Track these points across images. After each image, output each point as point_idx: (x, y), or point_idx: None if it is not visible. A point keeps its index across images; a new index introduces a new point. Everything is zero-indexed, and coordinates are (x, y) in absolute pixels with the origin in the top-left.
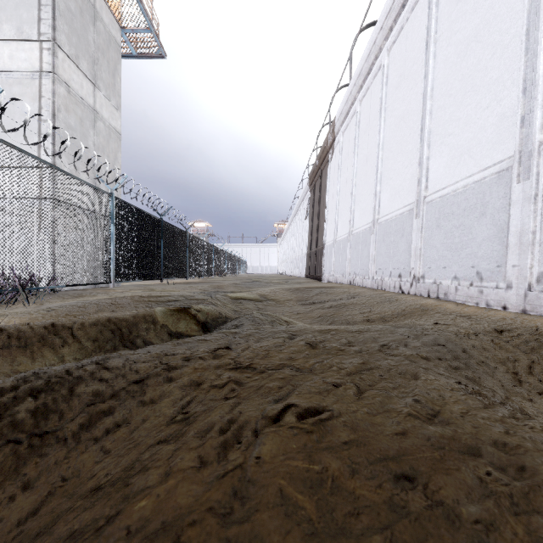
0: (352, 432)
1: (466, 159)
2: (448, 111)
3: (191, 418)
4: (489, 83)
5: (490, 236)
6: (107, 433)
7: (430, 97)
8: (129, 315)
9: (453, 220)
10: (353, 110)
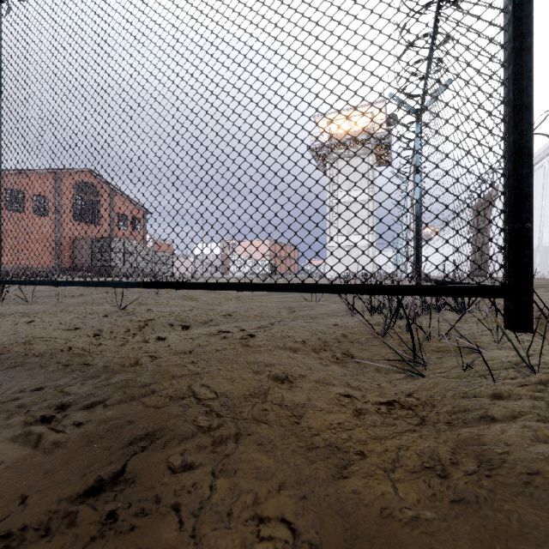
0: None
1: None
2: (548, 218)
3: None
4: None
5: None
6: None
7: (543, 210)
8: None
9: (548, 254)
10: None
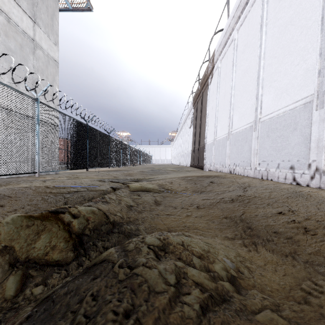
0: None
1: None
2: None
3: None
4: None
5: None
6: None
7: None
8: None
9: None
10: (230, 40)
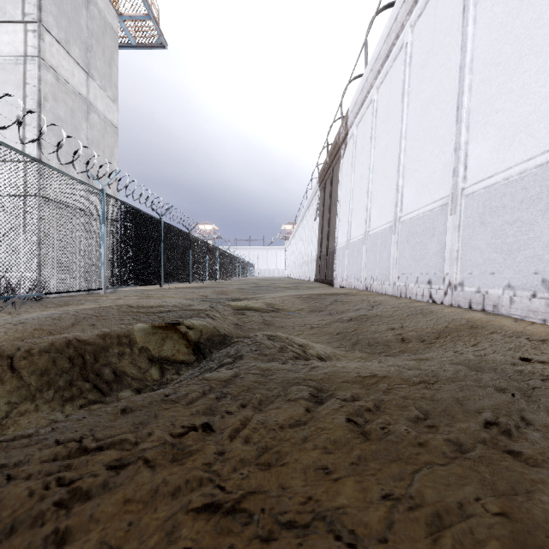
0: None
1: (522, 138)
2: (495, 83)
3: None
4: None
5: None
6: None
7: (469, 69)
8: (98, 336)
9: (505, 215)
10: (369, 99)
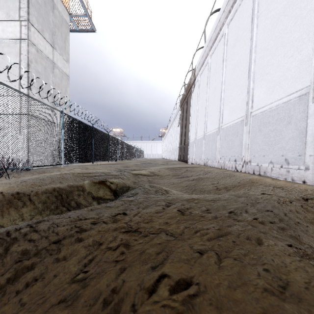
0: (218, 312)
1: (277, 88)
2: (266, 59)
3: (87, 280)
4: (292, 41)
5: (294, 136)
6: (26, 286)
7: (254, 51)
8: (67, 186)
9: (269, 126)
10: (206, 61)
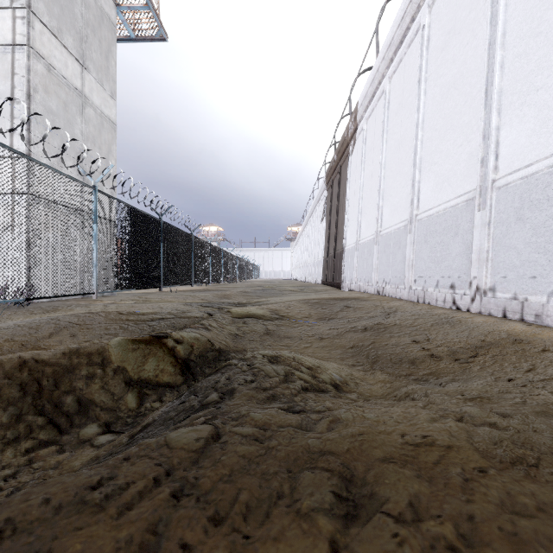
0: None
1: None
2: (534, 57)
3: None
4: None
5: None
6: None
7: (501, 45)
8: (62, 354)
9: (549, 208)
10: (380, 91)
